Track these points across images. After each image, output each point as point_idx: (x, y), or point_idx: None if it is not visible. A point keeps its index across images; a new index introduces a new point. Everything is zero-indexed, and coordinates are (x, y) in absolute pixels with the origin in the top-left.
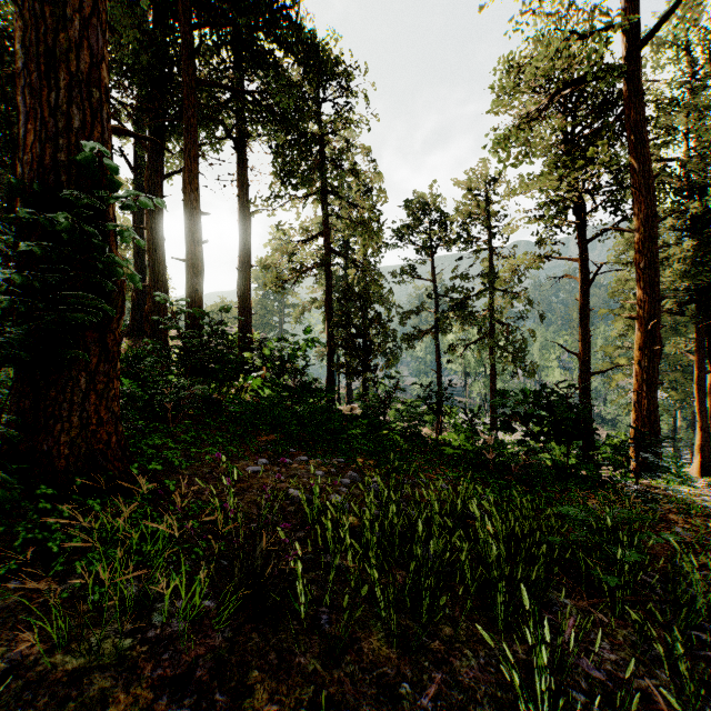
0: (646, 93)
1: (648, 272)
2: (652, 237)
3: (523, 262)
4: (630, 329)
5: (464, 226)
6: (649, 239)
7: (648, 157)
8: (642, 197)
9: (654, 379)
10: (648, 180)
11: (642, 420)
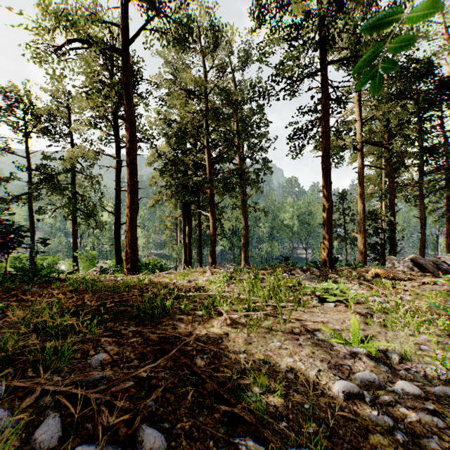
0: (130, 70)
1: (130, 166)
2: (133, 148)
3: (79, 152)
4: (158, 204)
5: (50, 121)
6: (131, 149)
7: (131, 105)
8: (128, 125)
9: (135, 223)
10: (131, 117)
11: (129, 246)
